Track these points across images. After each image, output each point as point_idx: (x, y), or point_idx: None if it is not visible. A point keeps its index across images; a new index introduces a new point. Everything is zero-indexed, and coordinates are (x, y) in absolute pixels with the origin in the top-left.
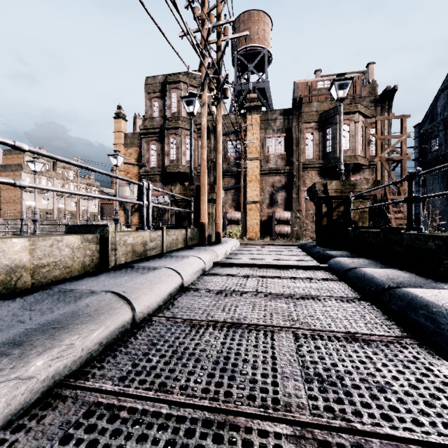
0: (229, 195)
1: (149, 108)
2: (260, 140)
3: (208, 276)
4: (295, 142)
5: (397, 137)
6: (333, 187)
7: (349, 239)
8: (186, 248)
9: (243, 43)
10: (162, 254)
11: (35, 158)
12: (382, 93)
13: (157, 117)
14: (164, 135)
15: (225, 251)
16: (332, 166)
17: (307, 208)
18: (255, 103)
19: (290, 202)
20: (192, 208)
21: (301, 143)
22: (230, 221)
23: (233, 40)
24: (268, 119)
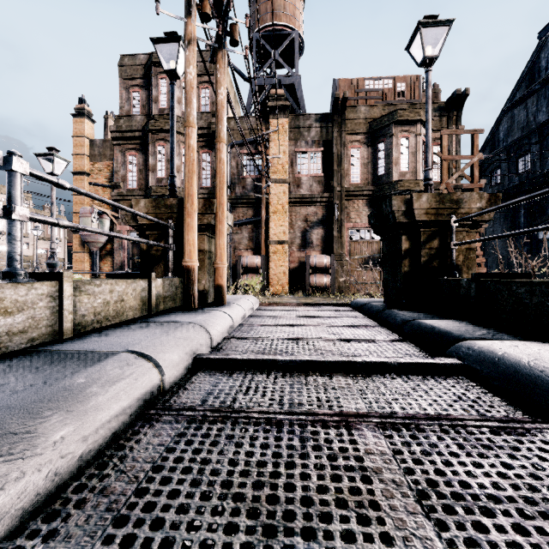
0: (244, 232)
1: (126, 102)
2: (288, 155)
3: (154, 427)
4: (337, 159)
5: (467, 158)
6: (423, 206)
7: (461, 296)
8: (143, 319)
9: (264, 19)
10: (44, 346)
11: None
12: (449, 99)
13: (137, 115)
14: (148, 141)
15: (229, 323)
16: (386, 195)
17: (352, 252)
18: (281, 102)
19: (330, 243)
20: (171, 242)
21: (344, 162)
22: (246, 269)
23: (251, 16)
24: (299, 126)
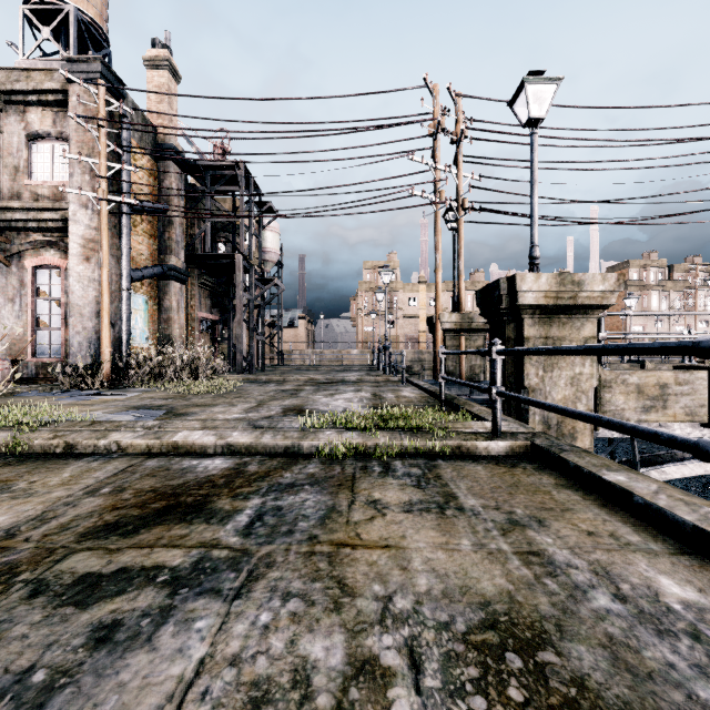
0: None
1: None
2: None
3: None
4: None
5: None
6: None
7: None
8: None
9: None
10: None
11: (630, 294)
12: None
13: None
14: None
15: None
16: None
17: None
18: None
19: None
20: None
21: None
22: None
23: None
24: None
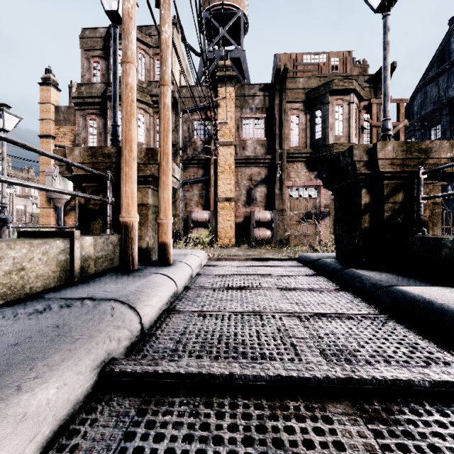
0: (195, 190)
1: (87, 71)
2: (234, 120)
3: None
4: (278, 124)
5: (394, 124)
6: (388, 155)
7: (444, 258)
8: (51, 293)
9: None
10: None
11: None
12: (378, 71)
13: (97, 82)
14: (107, 106)
15: (171, 289)
16: (322, 157)
17: (292, 208)
18: (228, 72)
19: (272, 200)
20: (110, 194)
21: (285, 127)
22: (197, 223)
23: None
24: (245, 94)
